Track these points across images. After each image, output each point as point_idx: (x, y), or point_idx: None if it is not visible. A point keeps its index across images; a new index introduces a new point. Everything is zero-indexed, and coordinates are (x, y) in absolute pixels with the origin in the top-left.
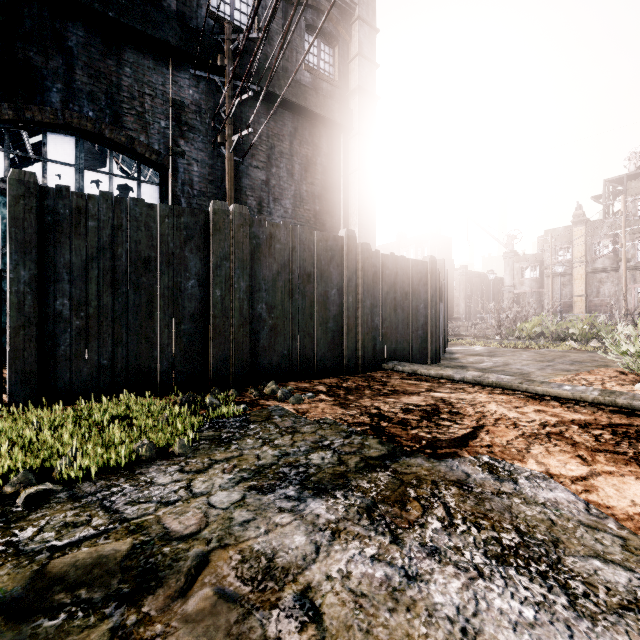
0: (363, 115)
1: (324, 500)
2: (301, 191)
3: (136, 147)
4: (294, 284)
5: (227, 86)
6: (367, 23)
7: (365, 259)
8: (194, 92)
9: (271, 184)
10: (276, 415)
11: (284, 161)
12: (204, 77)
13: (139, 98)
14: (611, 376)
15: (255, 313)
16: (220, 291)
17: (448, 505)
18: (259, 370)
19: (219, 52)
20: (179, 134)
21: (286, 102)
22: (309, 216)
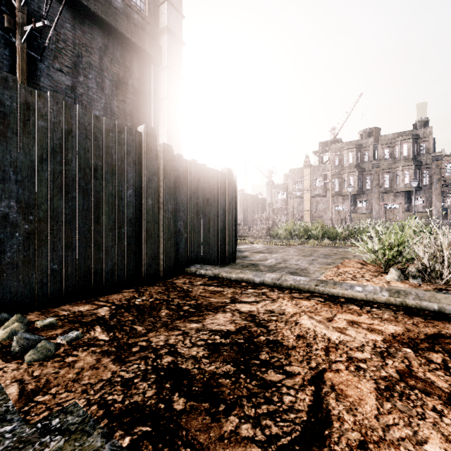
0: (171, 53)
1: None
2: (112, 105)
3: None
4: (70, 178)
5: None
6: None
7: (167, 161)
8: None
9: (78, 91)
10: None
11: (93, 73)
12: None
13: None
14: (359, 267)
15: None
16: None
17: None
18: (3, 297)
19: None
20: None
21: (95, 16)
22: None
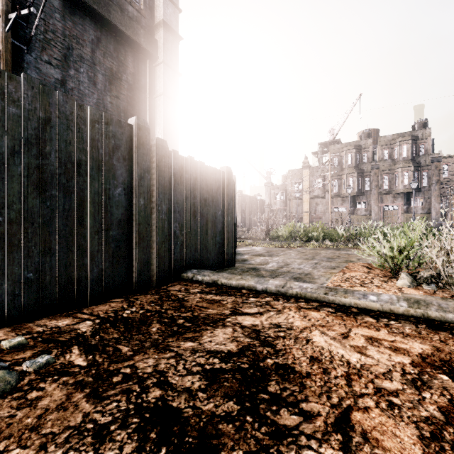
0: (167, 48)
1: None
2: (105, 101)
3: None
4: (48, 173)
5: None
6: None
7: (161, 157)
8: None
9: (68, 86)
10: None
11: (85, 66)
12: None
13: None
14: (366, 272)
15: None
16: None
17: None
18: None
19: None
20: None
21: (86, 6)
22: None
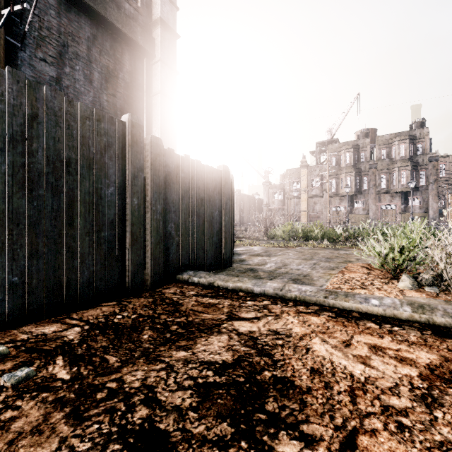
0: (165, 46)
1: None
2: (101, 99)
3: None
4: (35, 172)
5: None
6: None
7: (155, 155)
8: None
9: (64, 83)
10: None
11: (80, 64)
12: None
13: None
14: (366, 273)
15: None
16: None
17: None
18: None
19: None
20: None
21: (82, 3)
22: None
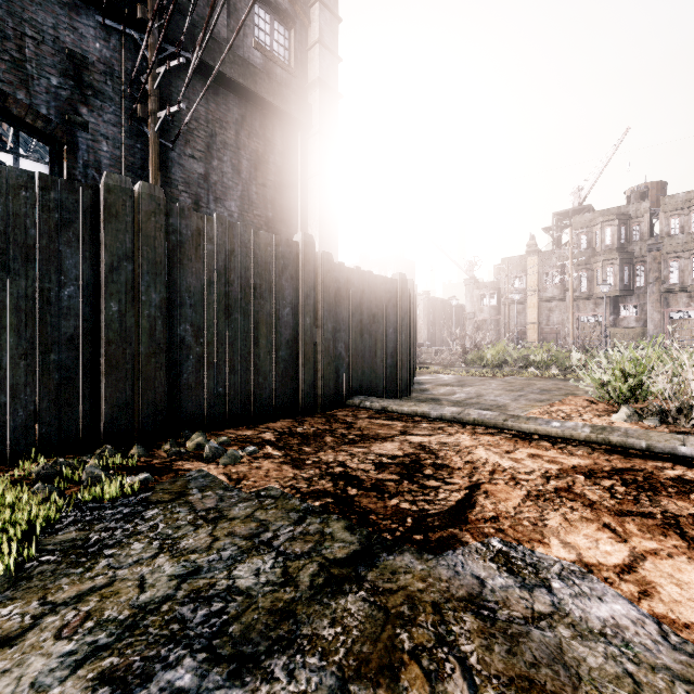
0: (324, 113)
1: (248, 691)
2: (250, 192)
3: (10, 106)
4: (233, 299)
5: (146, 39)
6: (328, 8)
7: (326, 272)
8: (103, 47)
9: (211, 180)
10: (195, 487)
11: (228, 154)
12: (117, 30)
13: (15, 39)
14: (584, 406)
15: (175, 337)
16: (118, 305)
17: (468, 664)
18: (181, 416)
19: (139, 1)
20: (80, 98)
21: (231, 82)
22: (260, 223)
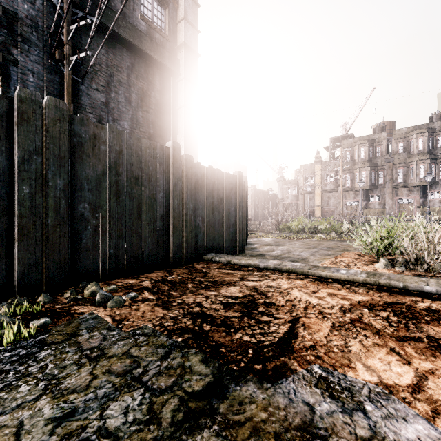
0: (188, 65)
1: None
2: (137, 116)
3: None
4: (121, 186)
5: (60, 1)
6: None
7: (189, 168)
8: (29, 7)
9: (110, 106)
10: (85, 328)
11: (122, 89)
12: None
13: None
14: (356, 258)
15: (76, 212)
16: (29, 188)
17: None
18: (81, 270)
19: None
20: (12, 43)
21: (124, 40)
22: (144, 137)
